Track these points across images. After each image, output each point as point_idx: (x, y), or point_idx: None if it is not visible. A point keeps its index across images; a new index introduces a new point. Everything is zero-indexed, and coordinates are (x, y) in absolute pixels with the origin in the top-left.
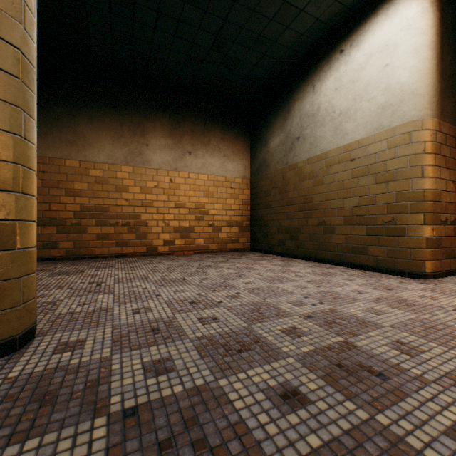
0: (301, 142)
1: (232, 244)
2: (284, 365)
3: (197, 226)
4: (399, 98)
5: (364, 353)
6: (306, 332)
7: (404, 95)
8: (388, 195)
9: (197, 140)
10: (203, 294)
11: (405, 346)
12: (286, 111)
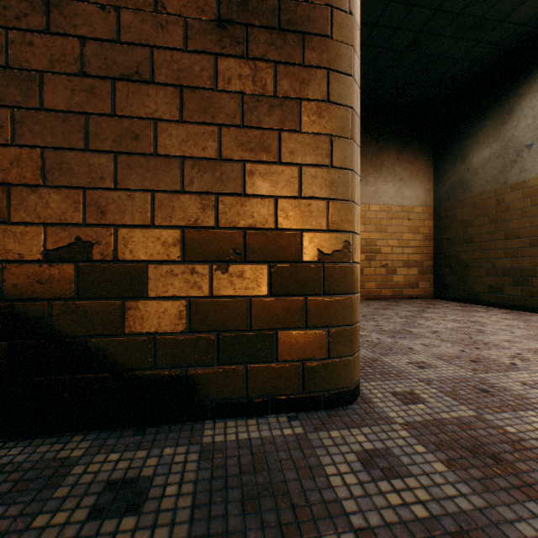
0: (536, 151)
1: (410, 290)
2: None
3: (367, 268)
4: None
5: None
6: None
7: None
8: None
9: (367, 164)
10: (469, 352)
11: None
12: (505, 111)
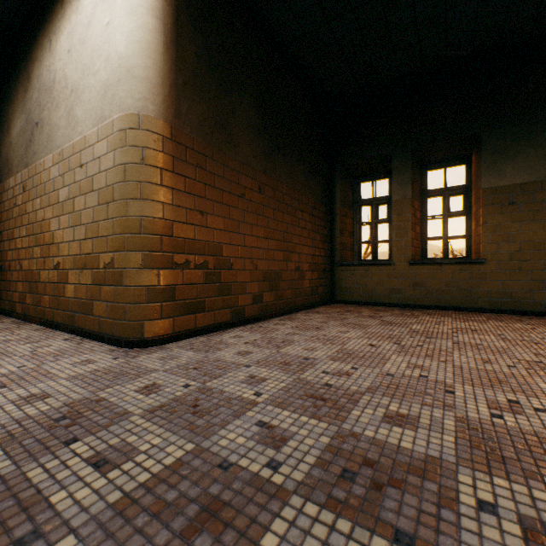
0: (40, 132)
1: None
2: None
3: None
4: (117, 76)
5: None
6: None
7: (121, 73)
8: (109, 223)
9: None
10: None
11: None
12: (27, 77)
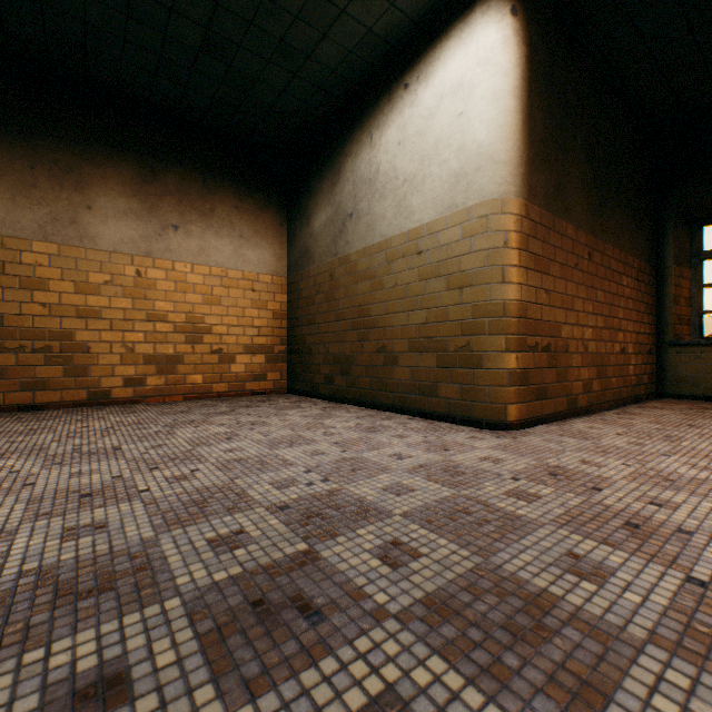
0: (355, 222)
1: (255, 383)
2: (152, 616)
3: (191, 354)
4: (475, 165)
5: (324, 570)
6: (255, 538)
7: (481, 161)
8: (463, 308)
9: (191, 207)
10: (126, 477)
11: (398, 550)
12: (336, 172)
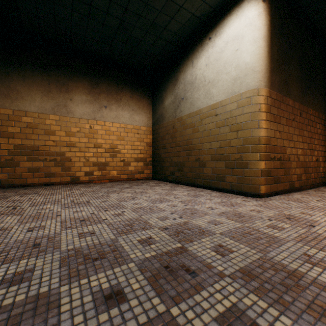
0: (185, 102)
1: (139, 175)
2: (124, 269)
3: (112, 162)
4: (244, 73)
5: (191, 255)
6: (157, 241)
7: (247, 71)
8: (238, 140)
9: (112, 98)
10: (96, 213)
11: (222, 248)
12: (175, 79)
